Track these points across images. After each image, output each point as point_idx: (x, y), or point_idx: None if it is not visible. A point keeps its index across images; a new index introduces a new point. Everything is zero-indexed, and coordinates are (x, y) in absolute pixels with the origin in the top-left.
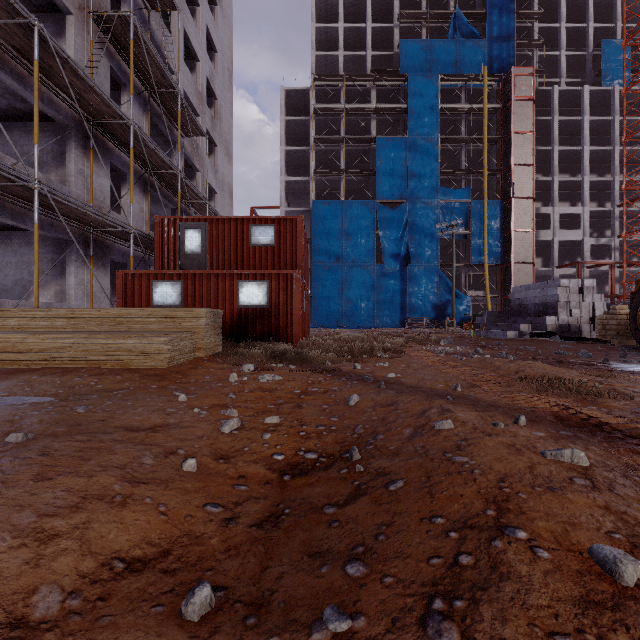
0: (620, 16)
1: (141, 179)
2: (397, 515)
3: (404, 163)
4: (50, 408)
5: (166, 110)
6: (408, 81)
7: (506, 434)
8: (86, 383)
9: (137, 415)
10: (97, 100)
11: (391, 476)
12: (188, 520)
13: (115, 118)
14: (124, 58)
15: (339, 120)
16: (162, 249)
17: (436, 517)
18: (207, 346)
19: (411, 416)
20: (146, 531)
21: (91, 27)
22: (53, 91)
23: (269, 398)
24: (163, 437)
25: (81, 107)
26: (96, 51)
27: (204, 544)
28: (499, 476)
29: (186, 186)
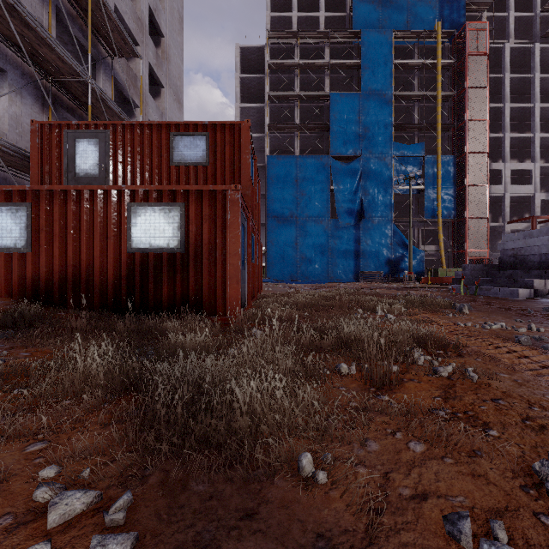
0: None
1: (37, 87)
2: None
3: (358, 118)
4: None
5: (81, 11)
6: (362, 37)
7: None
8: None
9: None
10: None
11: None
12: None
13: None
14: None
15: (293, 77)
16: (42, 169)
17: None
18: None
19: None
20: None
21: None
22: None
23: None
24: None
25: None
26: None
27: None
28: None
29: (108, 107)
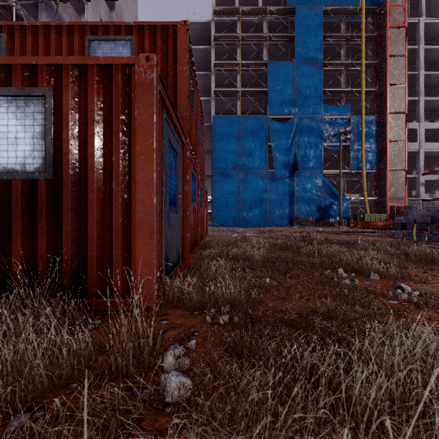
0: None
1: None
2: None
3: (292, 83)
4: None
5: None
6: (296, 12)
7: None
8: None
9: None
10: None
11: None
12: None
13: None
14: None
15: (236, 49)
16: None
17: None
18: None
19: None
20: None
21: None
22: None
23: None
24: None
25: None
26: None
27: None
28: None
29: None
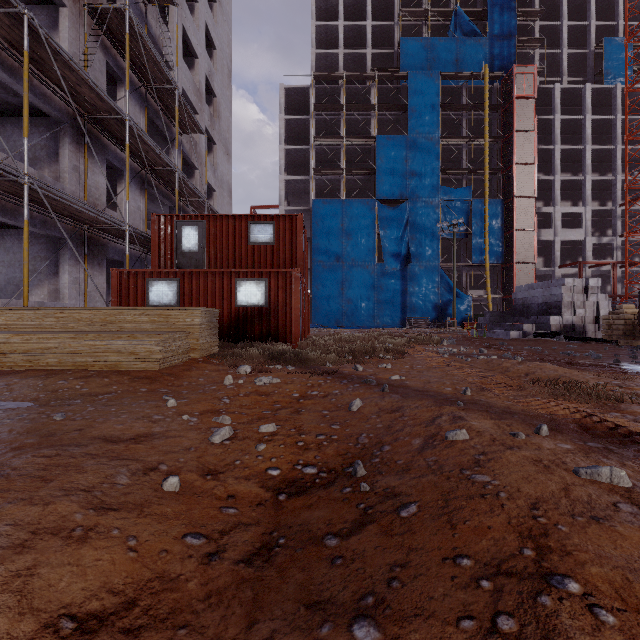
0: (622, 14)
1: (138, 176)
2: (413, 552)
3: (405, 162)
4: (25, 415)
5: (164, 106)
6: (409, 79)
7: (529, 447)
8: (71, 386)
9: (119, 423)
10: (91, 94)
11: (402, 498)
12: (162, 557)
13: (110, 113)
14: (120, 52)
15: (339, 119)
16: (159, 247)
17: (461, 557)
18: (202, 347)
19: (420, 424)
20: (108, 574)
21: (86, 20)
22: (46, 85)
23: (266, 403)
24: (145, 449)
25: (75, 101)
26: (91, 45)
27: (179, 589)
28: (530, 501)
29: (184, 184)
